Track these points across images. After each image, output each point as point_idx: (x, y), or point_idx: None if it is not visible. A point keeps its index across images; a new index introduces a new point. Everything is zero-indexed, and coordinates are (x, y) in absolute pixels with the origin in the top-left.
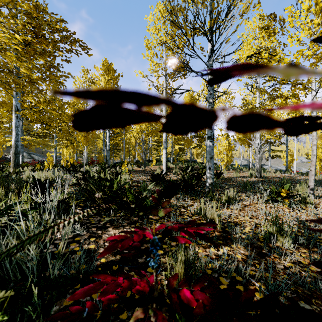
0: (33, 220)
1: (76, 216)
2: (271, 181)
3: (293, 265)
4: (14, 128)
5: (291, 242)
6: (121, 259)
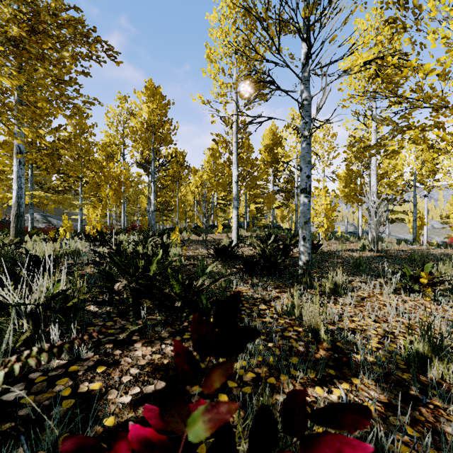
0: (1, 332)
1: None
2: (395, 257)
3: None
4: (15, 178)
5: None
6: (145, 419)
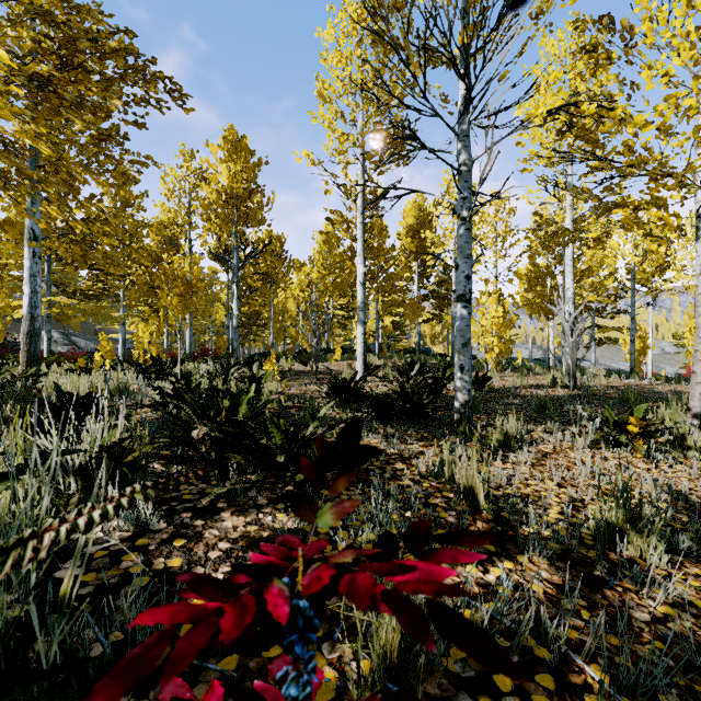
0: (39, 495)
1: (96, 509)
2: (600, 397)
3: (674, 613)
4: (27, 277)
5: (662, 549)
6: None
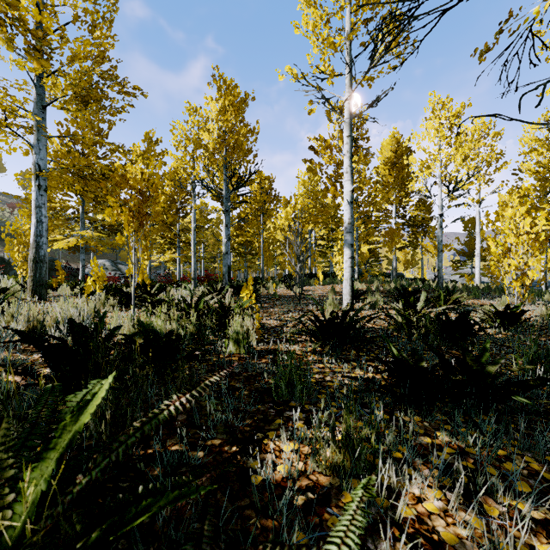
0: None
1: None
2: None
3: None
4: (33, 209)
5: None
6: None
